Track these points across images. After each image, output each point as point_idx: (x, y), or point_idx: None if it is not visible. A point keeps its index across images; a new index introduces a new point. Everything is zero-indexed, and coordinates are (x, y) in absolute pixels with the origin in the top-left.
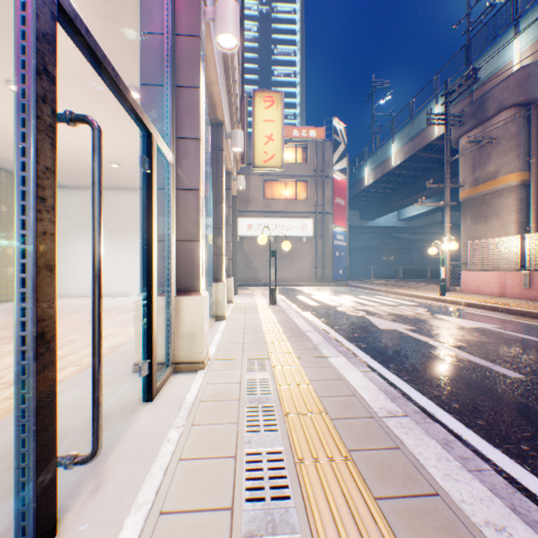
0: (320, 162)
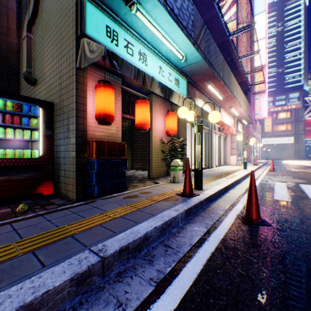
0: (296, 116)
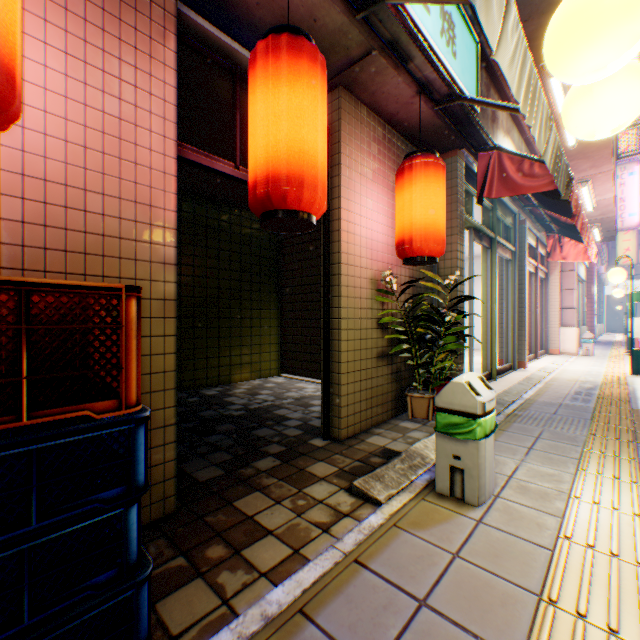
0: None
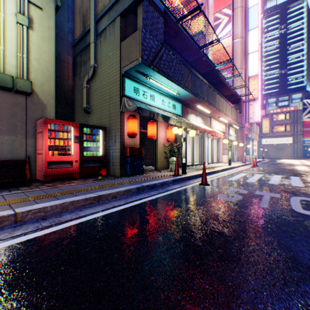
0: (295, 117)
